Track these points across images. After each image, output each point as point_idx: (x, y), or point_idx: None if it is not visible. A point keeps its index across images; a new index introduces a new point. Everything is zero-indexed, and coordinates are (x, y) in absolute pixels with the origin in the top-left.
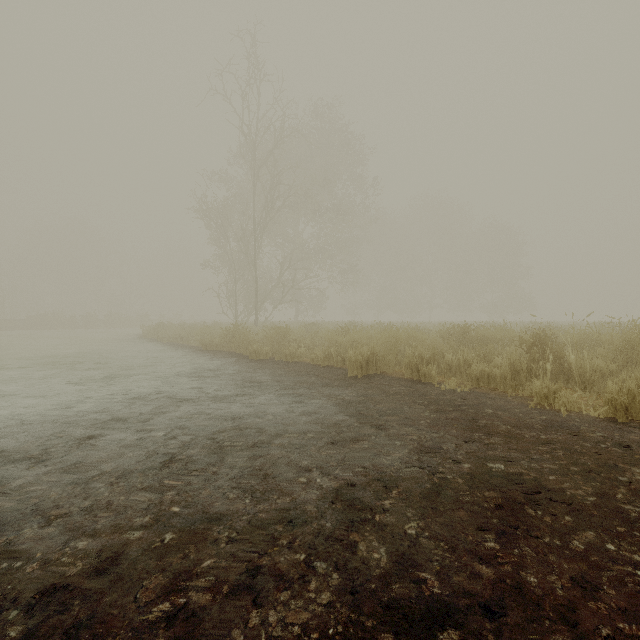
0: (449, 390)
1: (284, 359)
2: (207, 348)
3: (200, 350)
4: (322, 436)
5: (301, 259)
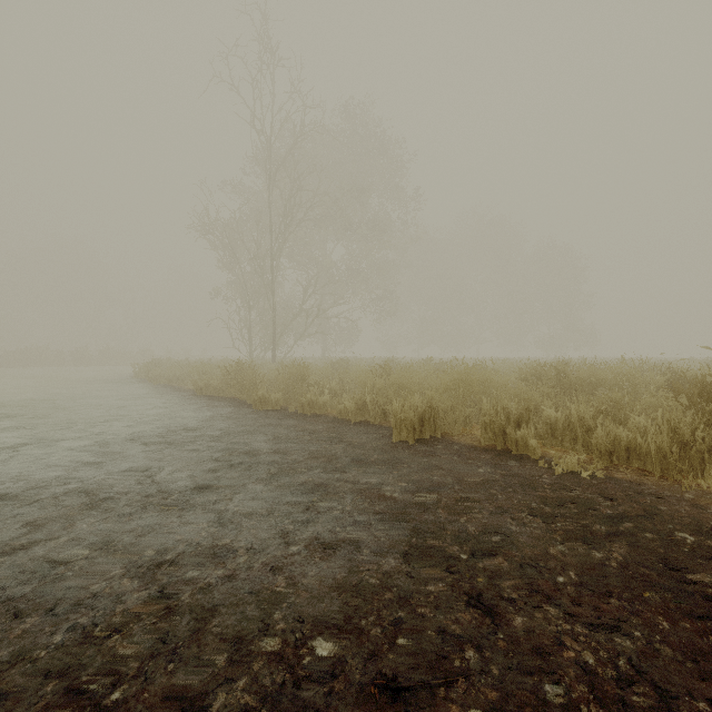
0: (568, 474)
1: (300, 410)
2: (203, 393)
3: (193, 395)
4: (349, 649)
5: (329, 282)
